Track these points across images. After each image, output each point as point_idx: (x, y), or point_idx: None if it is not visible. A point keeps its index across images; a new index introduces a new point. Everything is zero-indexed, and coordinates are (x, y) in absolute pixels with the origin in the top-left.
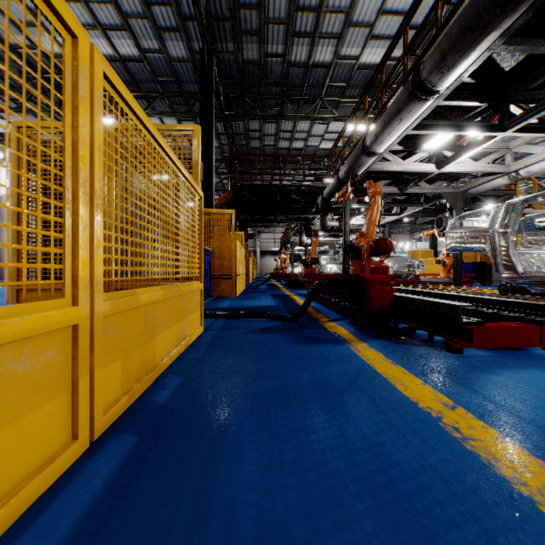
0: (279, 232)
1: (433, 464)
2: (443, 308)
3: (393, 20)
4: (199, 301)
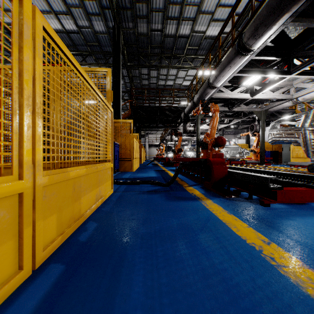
0: (159, 133)
1: (260, 285)
2: (258, 179)
3: (225, 10)
4: (110, 174)
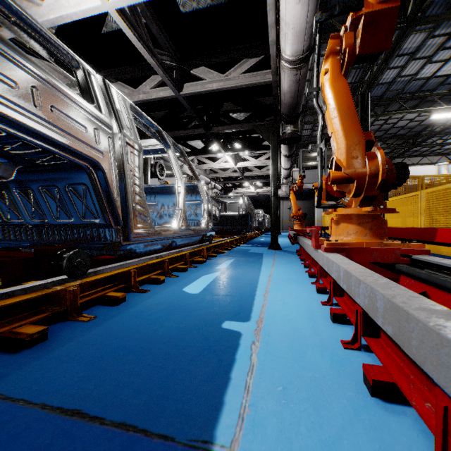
0: None
1: None
2: None
3: None
4: None
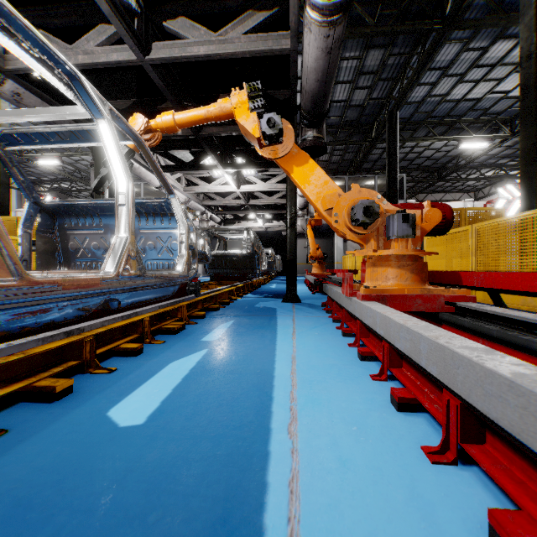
0: None
1: None
2: None
3: None
4: None
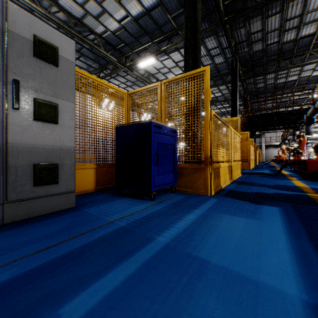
0: (280, 131)
1: (288, 187)
2: None
3: None
4: (240, 167)
